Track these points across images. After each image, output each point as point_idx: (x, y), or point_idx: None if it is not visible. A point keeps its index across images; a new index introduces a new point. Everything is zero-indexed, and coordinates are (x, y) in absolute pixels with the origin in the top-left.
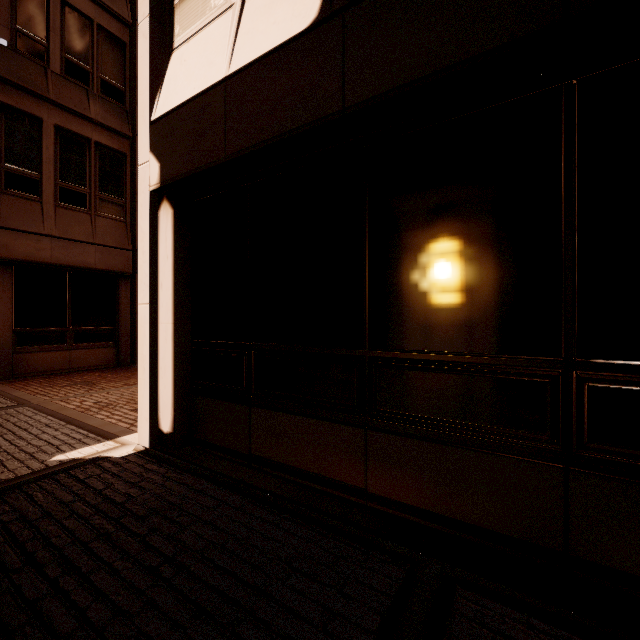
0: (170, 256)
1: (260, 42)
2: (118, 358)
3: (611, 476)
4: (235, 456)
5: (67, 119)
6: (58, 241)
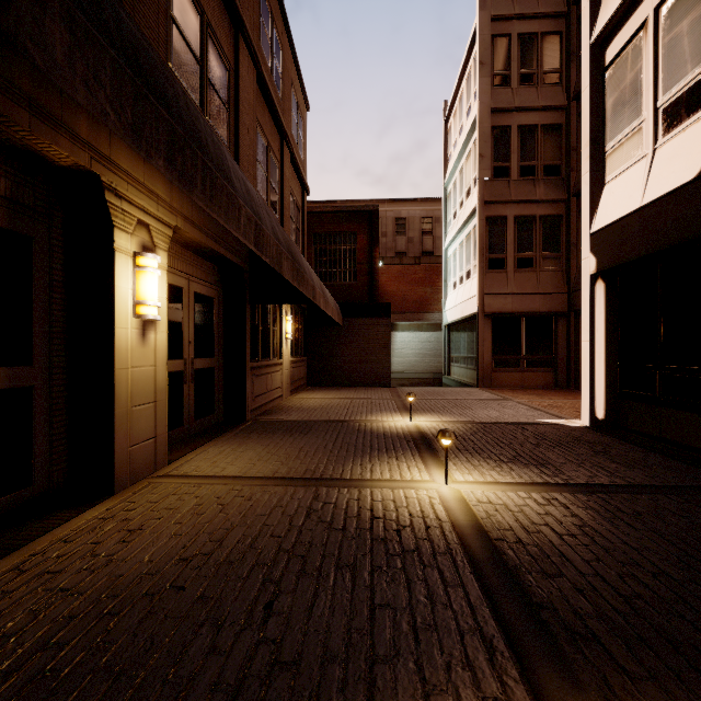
0: (602, 312)
1: (662, 185)
2: (556, 381)
3: None
4: (649, 438)
5: (521, 208)
6: (516, 296)
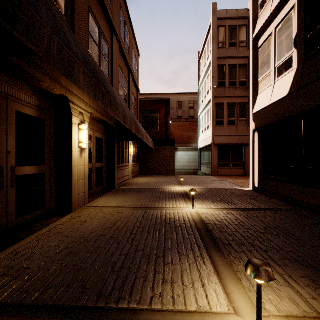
0: (257, 145)
1: (276, 97)
2: (244, 173)
3: None
4: (273, 194)
5: (230, 99)
6: (228, 137)
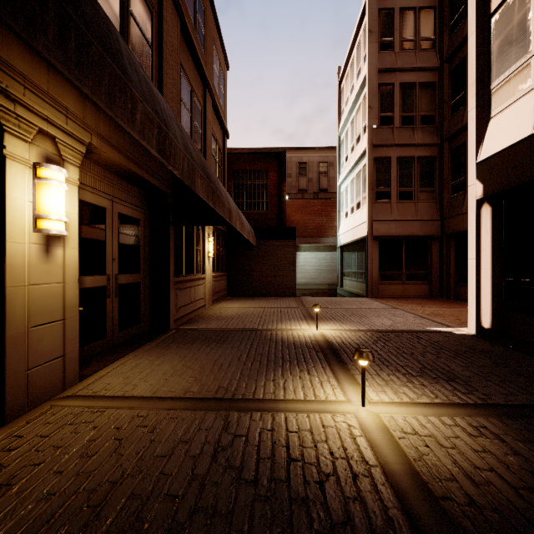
0: (489, 233)
1: None
2: (430, 292)
3: None
4: None
5: (402, 151)
6: (398, 222)
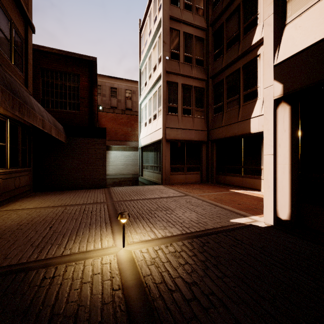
0: (287, 130)
1: None
2: (201, 179)
3: None
4: None
5: (185, 80)
6: (183, 130)
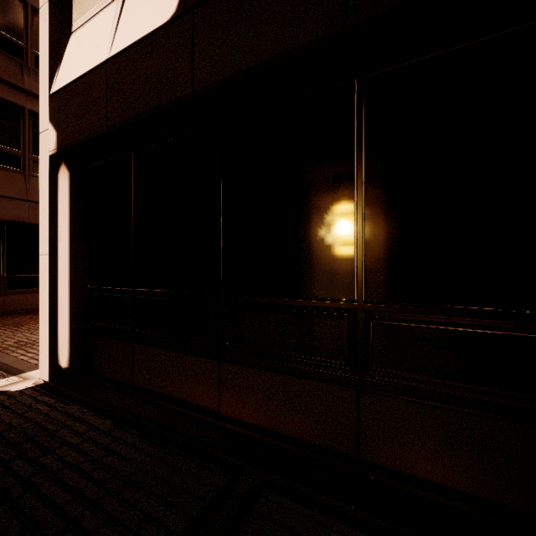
0: (67, 213)
1: (134, 31)
2: None
3: (387, 394)
4: (122, 386)
5: (1, 89)
6: None
